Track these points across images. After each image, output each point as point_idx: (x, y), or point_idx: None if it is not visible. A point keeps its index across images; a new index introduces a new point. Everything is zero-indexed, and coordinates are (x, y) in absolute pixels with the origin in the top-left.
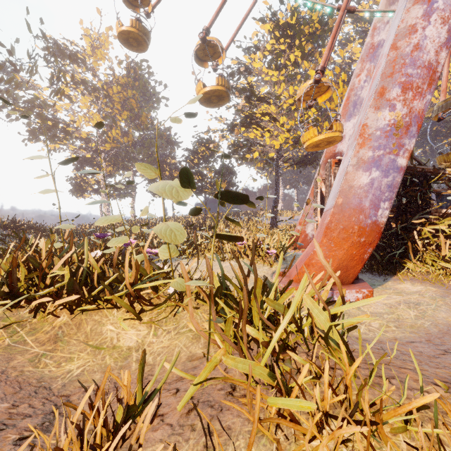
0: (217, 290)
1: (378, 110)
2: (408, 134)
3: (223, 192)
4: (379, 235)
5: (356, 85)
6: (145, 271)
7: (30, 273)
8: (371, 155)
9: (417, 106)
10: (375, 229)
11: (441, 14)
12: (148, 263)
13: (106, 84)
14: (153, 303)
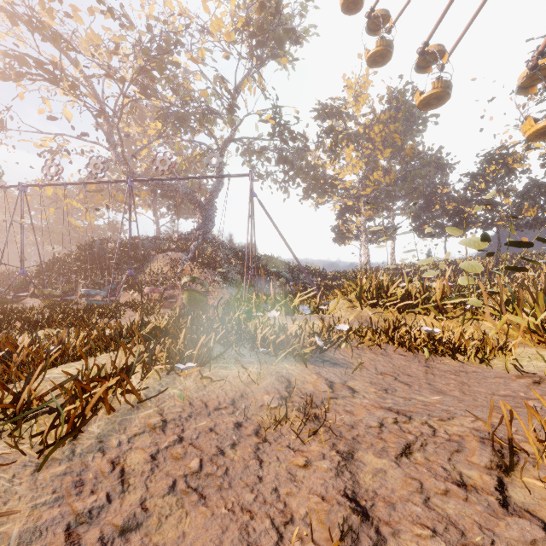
0: (507, 303)
1: None
2: None
3: (511, 242)
4: None
5: None
6: (446, 295)
7: (378, 291)
8: None
9: None
10: None
11: None
12: (449, 289)
13: (366, 127)
14: (452, 316)
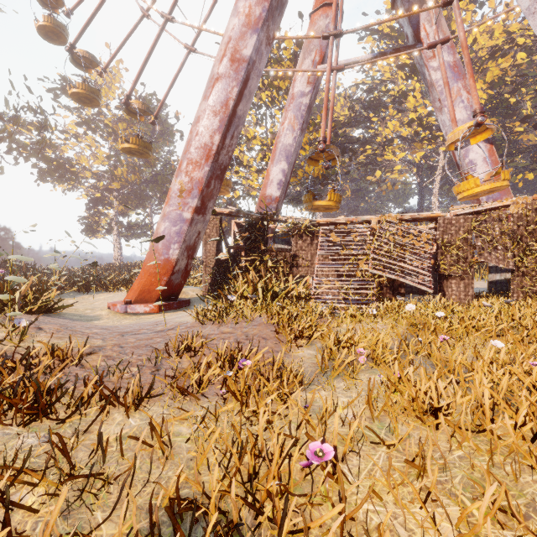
0: None
1: (176, 178)
2: (191, 196)
3: None
4: (172, 267)
5: (281, 133)
6: None
7: None
8: (168, 211)
9: (197, 175)
10: (168, 263)
11: (213, 109)
12: None
13: (114, 121)
14: None
